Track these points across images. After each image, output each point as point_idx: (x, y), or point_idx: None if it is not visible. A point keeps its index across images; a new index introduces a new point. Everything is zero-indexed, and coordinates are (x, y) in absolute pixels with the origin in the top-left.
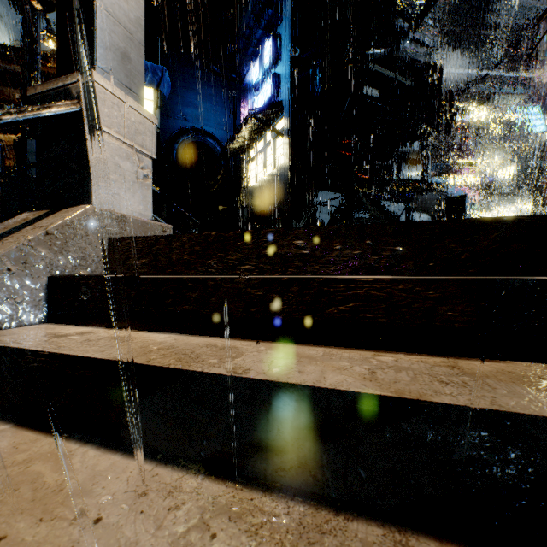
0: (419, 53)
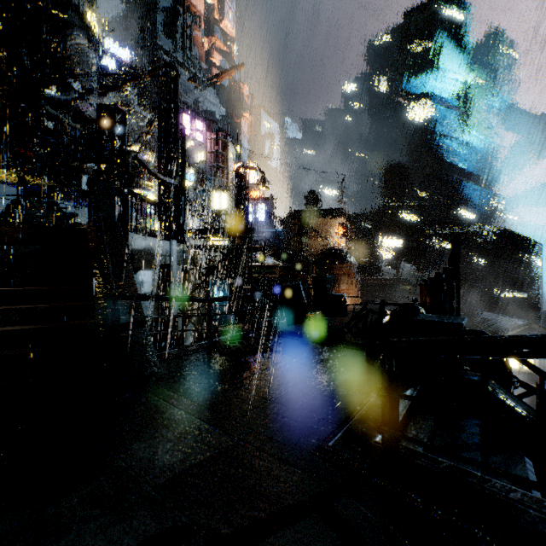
0: (87, 109)
